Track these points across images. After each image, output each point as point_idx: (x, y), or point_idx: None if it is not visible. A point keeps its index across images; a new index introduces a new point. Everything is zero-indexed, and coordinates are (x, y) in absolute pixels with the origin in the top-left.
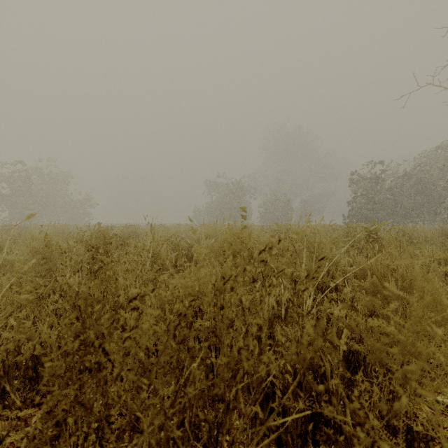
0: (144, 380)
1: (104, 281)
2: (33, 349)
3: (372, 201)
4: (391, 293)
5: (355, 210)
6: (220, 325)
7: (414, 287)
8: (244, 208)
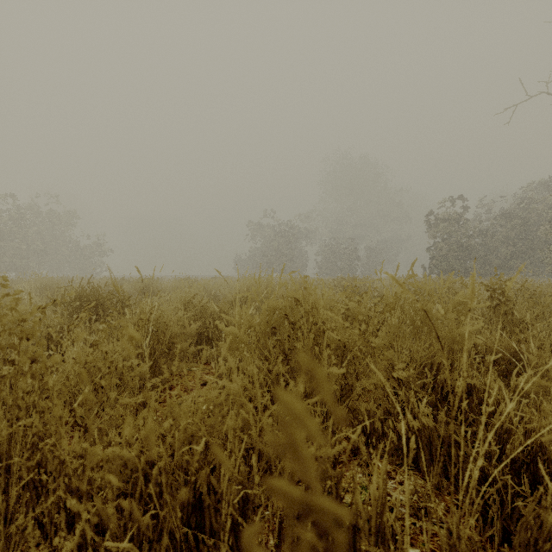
0: None
1: None
2: None
3: (460, 247)
4: None
5: (439, 258)
6: None
7: None
8: None
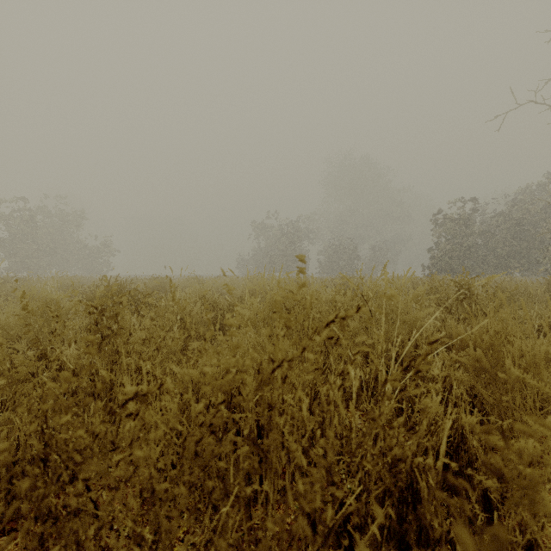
0: (135, 549)
1: (84, 370)
2: (9, 452)
3: (458, 247)
4: (507, 375)
5: (437, 258)
6: (265, 441)
7: (539, 366)
8: (303, 256)
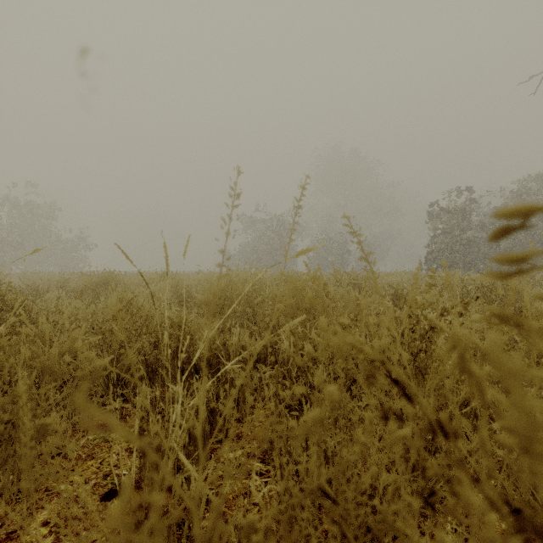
0: None
1: None
2: None
3: (459, 241)
4: None
5: (437, 253)
6: None
7: None
8: None
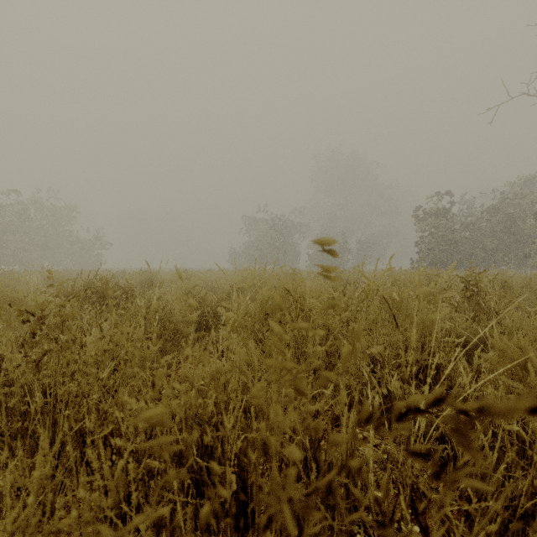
0: None
1: None
2: None
3: (447, 241)
4: None
5: (426, 252)
6: None
7: None
8: (332, 240)
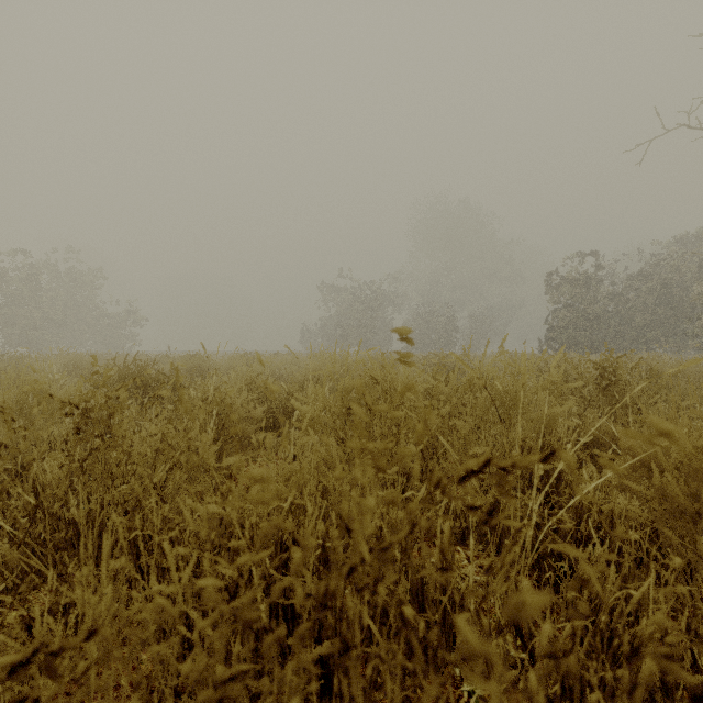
0: None
1: None
2: None
3: (585, 315)
4: None
5: (558, 330)
6: None
7: None
8: (409, 329)
